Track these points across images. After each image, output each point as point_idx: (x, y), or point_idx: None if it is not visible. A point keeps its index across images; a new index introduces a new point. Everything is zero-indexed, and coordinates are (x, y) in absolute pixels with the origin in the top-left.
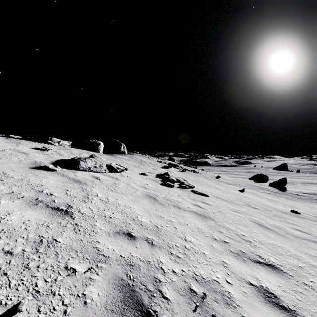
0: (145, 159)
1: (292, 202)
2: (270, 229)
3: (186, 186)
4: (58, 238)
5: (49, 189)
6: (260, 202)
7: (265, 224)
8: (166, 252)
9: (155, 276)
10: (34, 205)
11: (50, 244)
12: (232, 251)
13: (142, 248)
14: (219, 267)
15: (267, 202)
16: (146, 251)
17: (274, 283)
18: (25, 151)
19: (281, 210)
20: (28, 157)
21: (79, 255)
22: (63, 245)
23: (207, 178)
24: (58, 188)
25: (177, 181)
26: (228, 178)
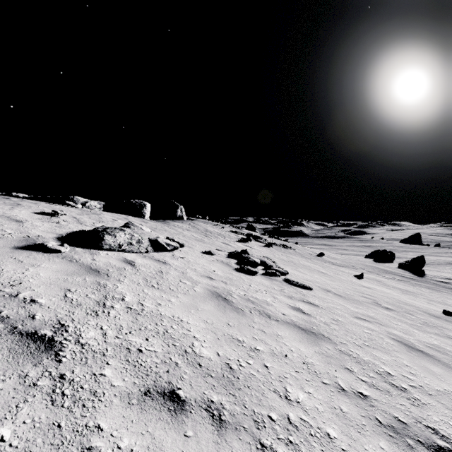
0: (212, 227)
1: (438, 295)
2: (428, 355)
3: (276, 273)
4: (1, 426)
5: (33, 290)
6: (392, 297)
7: (416, 342)
8: (250, 443)
9: None
10: None
11: None
12: (380, 421)
13: (198, 436)
14: None
15: (401, 297)
16: (207, 445)
17: None
18: (21, 217)
19: (428, 311)
20: (21, 227)
21: None
22: (6, 450)
23: (304, 257)
24: (51, 288)
25: (261, 263)
26: (336, 256)
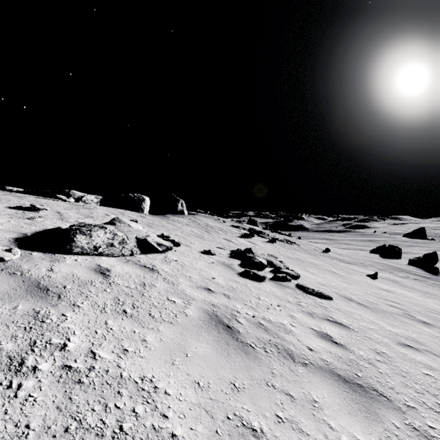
0: (213, 222)
1: None
2: None
3: (287, 277)
4: None
5: None
6: (419, 304)
7: None
8: None
9: None
10: None
11: None
12: None
13: None
14: None
15: (428, 302)
16: None
17: None
18: None
19: None
20: None
21: None
22: None
23: (310, 253)
24: None
25: (268, 263)
26: (341, 252)
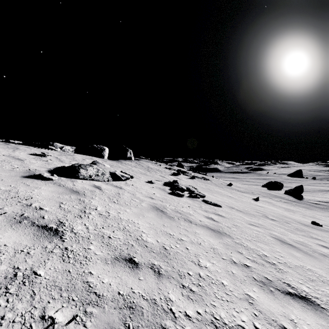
0: (152, 165)
1: (311, 212)
2: (294, 246)
3: (197, 196)
4: (38, 270)
5: (39, 202)
6: (277, 213)
7: (287, 239)
8: (176, 284)
9: (162, 323)
10: (17, 223)
11: (27, 280)
12: (255, 279)
13: (146, 280)
14: (243, 304)
15: (284, 213)
16: (152, 284)
17: (313, 325)
18: (21, 157)
19: (301, 222)
20: (23, 164)
21: (62, 295)
22: (43, 280)
23: (218, 186)
24: (50, 201)
25: (187, 189)
26: (240, 185)
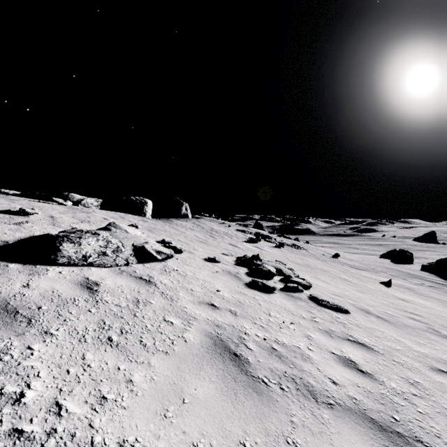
0: (218, 226)
1: None
2: None
3: (298, 288)
4: None
5: None
6: (440, 315)
7: None
8: None
9: None
10: None
11: None
12: None
13: None
14: None
15: None
16: None
17: None
18: None
19: None
20: None
21: None
22: None
23: (319, 258)
24: None
25: (277, 271)
26: (351, 257)
